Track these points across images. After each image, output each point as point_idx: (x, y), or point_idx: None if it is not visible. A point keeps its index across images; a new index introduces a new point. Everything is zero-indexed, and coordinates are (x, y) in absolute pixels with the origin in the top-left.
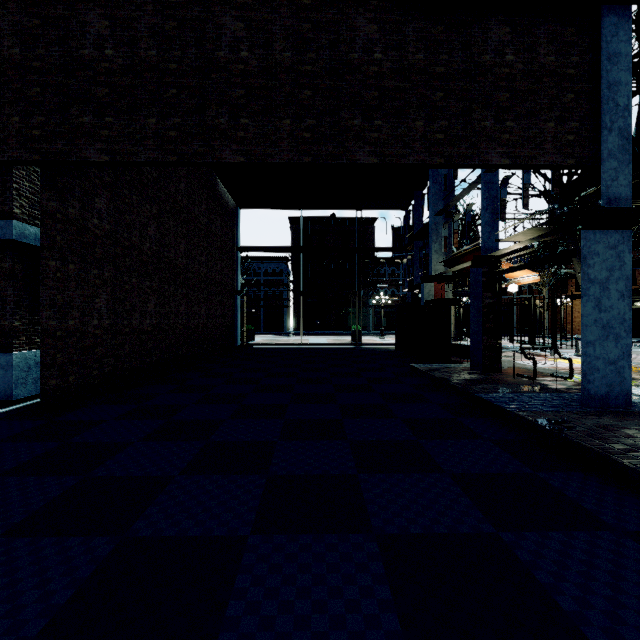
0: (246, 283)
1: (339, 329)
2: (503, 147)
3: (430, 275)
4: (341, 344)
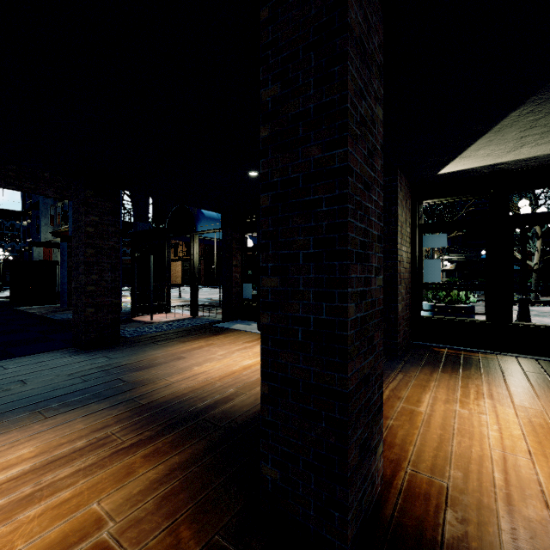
0: None
1: None
2: (56, 188)
3: (40, 241)
4: None
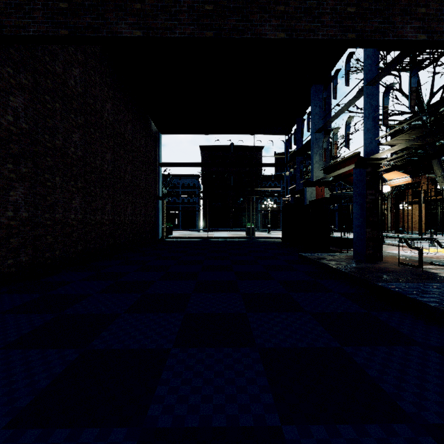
0: (168, 193)
1: (236, 227)
2: (419, 21)
3: (312, 181)
4: (238, 237)
